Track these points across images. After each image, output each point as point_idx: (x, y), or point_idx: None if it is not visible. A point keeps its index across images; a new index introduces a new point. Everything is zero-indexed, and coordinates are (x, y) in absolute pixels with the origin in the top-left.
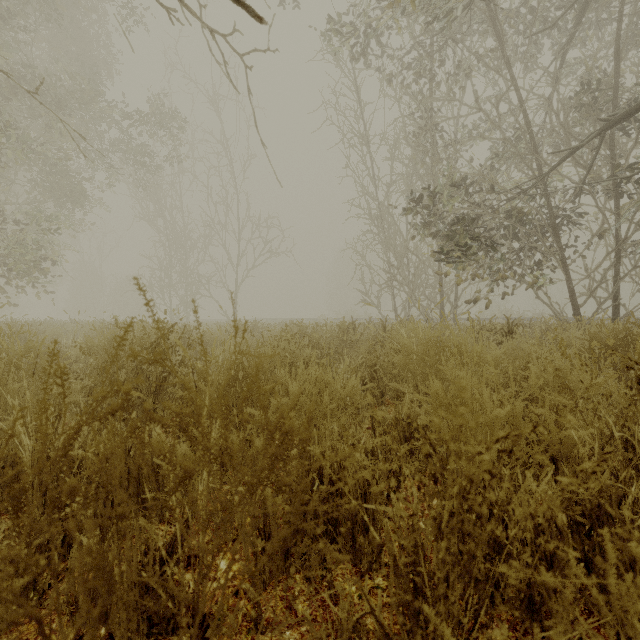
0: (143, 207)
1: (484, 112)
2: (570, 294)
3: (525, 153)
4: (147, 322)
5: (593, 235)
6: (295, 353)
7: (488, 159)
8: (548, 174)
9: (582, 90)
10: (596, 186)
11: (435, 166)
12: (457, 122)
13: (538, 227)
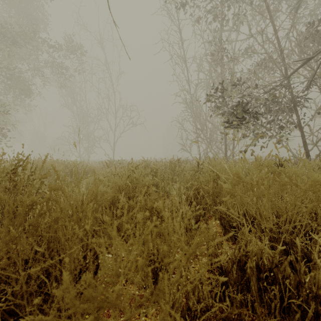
0: (65, 100)
1: (254, 37)
2: (303, 143)
3: (278, 61)
4: (41, 158)
5: (317, 109)
6: (138, 180)
7: (256, 65)
8: (292, 73)
9: (310, 25)
10: (319, 80)
11: (223, 72)
12: (234, 50)
13: (285, 105)
